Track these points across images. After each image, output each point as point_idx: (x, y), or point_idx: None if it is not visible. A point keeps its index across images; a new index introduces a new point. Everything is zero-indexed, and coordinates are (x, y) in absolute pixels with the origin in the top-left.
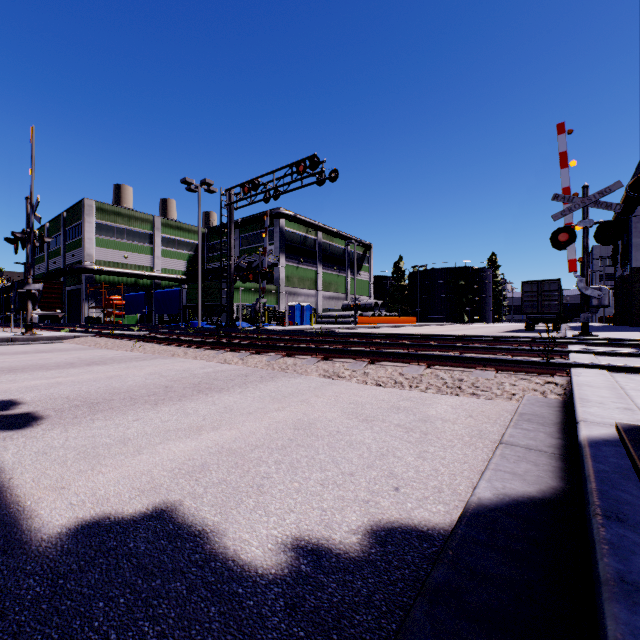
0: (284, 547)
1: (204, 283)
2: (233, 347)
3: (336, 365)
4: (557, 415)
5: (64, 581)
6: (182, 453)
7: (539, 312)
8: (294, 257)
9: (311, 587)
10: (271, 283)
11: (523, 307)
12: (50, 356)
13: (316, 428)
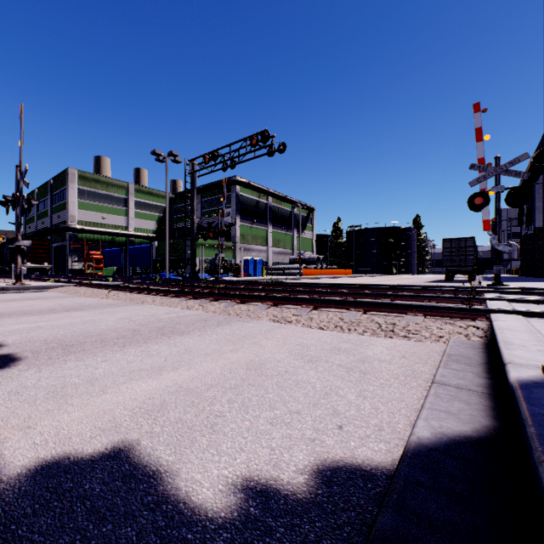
0: (234, 488)
1: (171, 240)
2: (195, 295)
3: (284, 311)
4: (481, 356)
5: (16, 527)
6: (143, 392)
7: (457, 265)
8: (248, 218)
9: (259, 532)
10: (228, 240)
11: (443, 261)
12: (35, 303)
13: (266, 368)
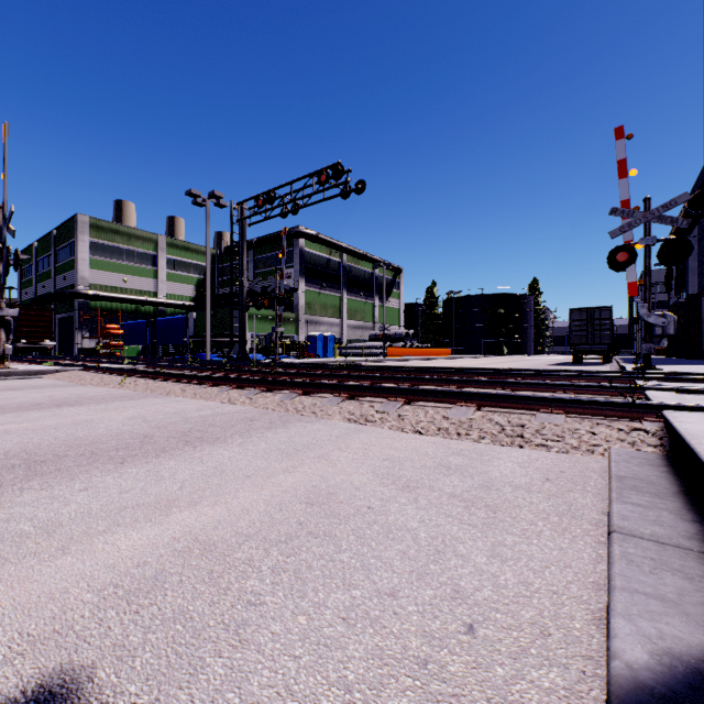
0: None
1: (214, 310)
2: (240, 383)
3: (364, 406)
4: (670, 479)
5: None
6: (130, 552)
7: (589, 343)
8: (316, 282)
9: None
10: (290, 310)
11: (571, 337)
12: (17, 395)
13: (338, 502)
